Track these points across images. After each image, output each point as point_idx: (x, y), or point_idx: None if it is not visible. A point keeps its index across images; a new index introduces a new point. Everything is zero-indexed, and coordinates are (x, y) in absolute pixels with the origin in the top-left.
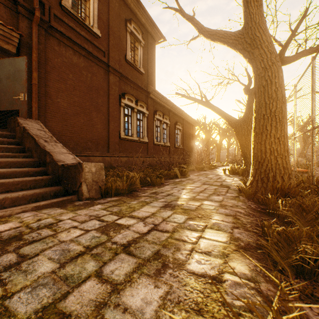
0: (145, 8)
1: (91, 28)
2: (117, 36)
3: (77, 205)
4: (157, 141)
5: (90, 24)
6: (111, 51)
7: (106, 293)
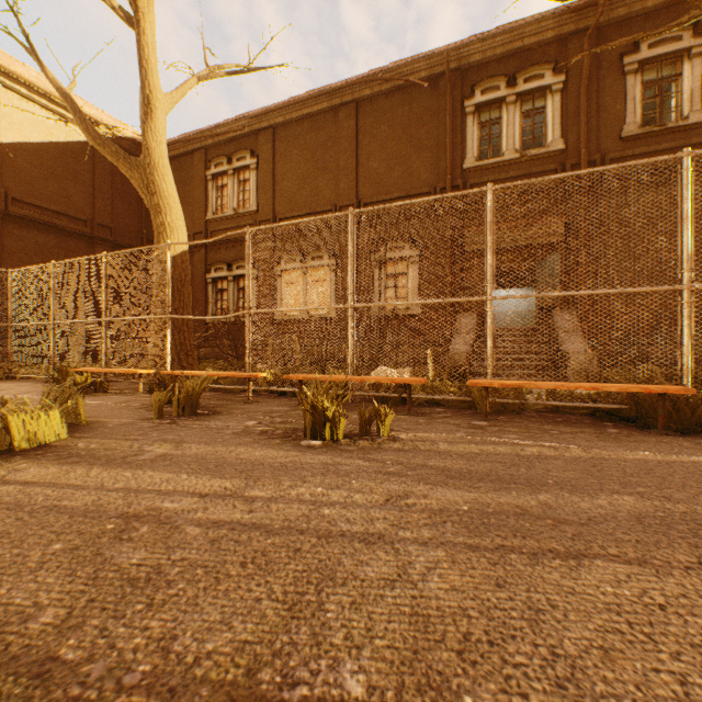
0: None
1: (681, 124)
2: None
3: None
4: None
5: (682, 116)
6: None
7: None
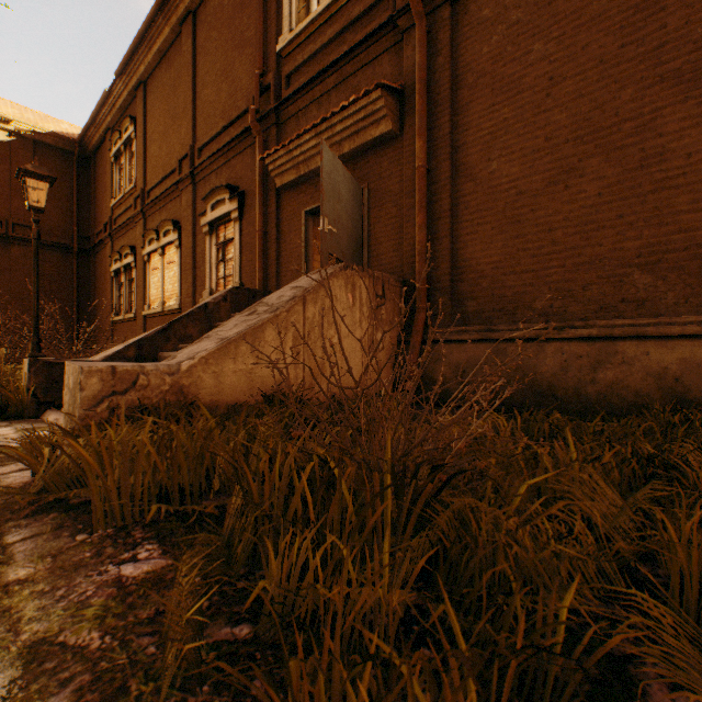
0: None
1: None
2: None
3: None
4: None
5: None
6: None
7: None
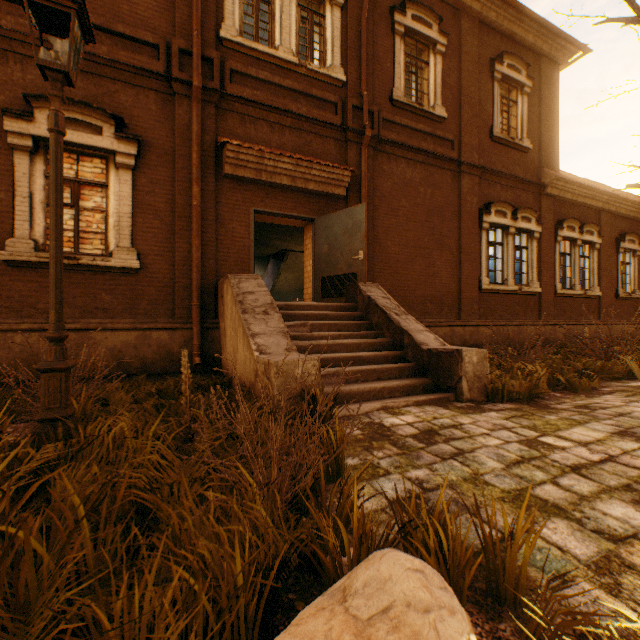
0: (536, 14)
1: (431, 112)
2: (475, 100)
3: (460, 407)
4: (563, 288)
5: (429, 105)
6: (463, 133)
7: (574, 498)
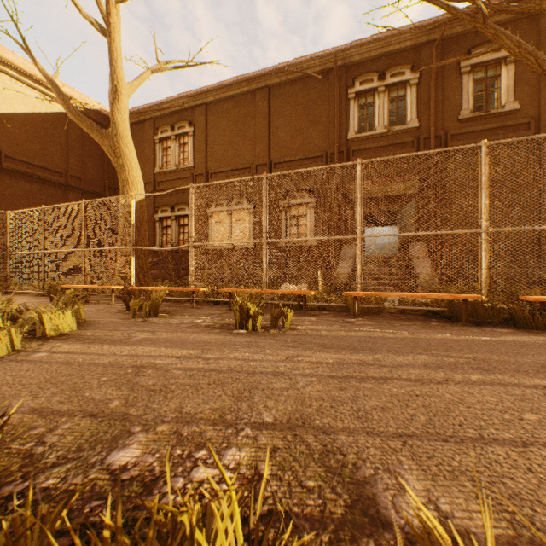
0: None
1: (500, 111)
2: None
3: None
4: None
5: (500, 105)
6: (543, 111)
7: None
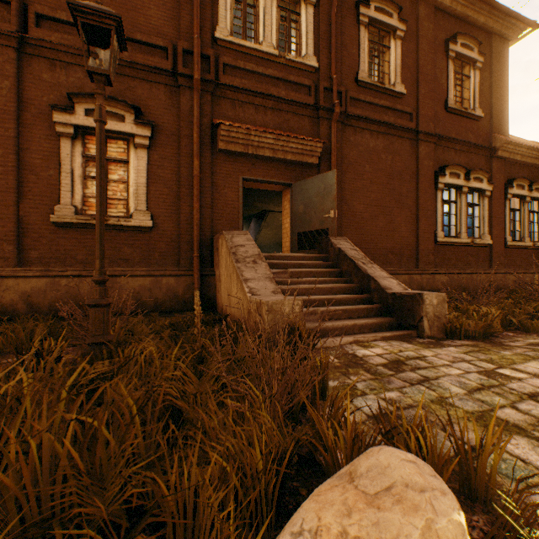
0: None
1: (392, 89)
2: (431, 76)
3: (421, 343)
4: (512, 240)
5: (390, 83)
6: (421, 106)
7: (532, 420)
